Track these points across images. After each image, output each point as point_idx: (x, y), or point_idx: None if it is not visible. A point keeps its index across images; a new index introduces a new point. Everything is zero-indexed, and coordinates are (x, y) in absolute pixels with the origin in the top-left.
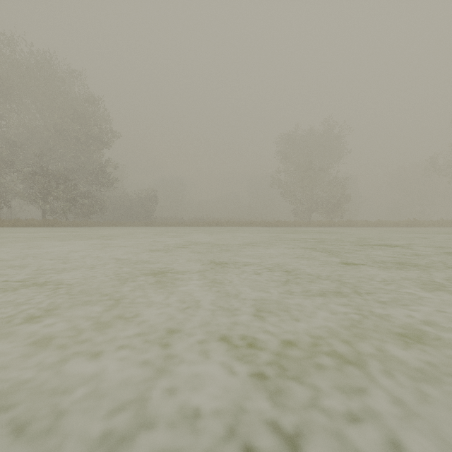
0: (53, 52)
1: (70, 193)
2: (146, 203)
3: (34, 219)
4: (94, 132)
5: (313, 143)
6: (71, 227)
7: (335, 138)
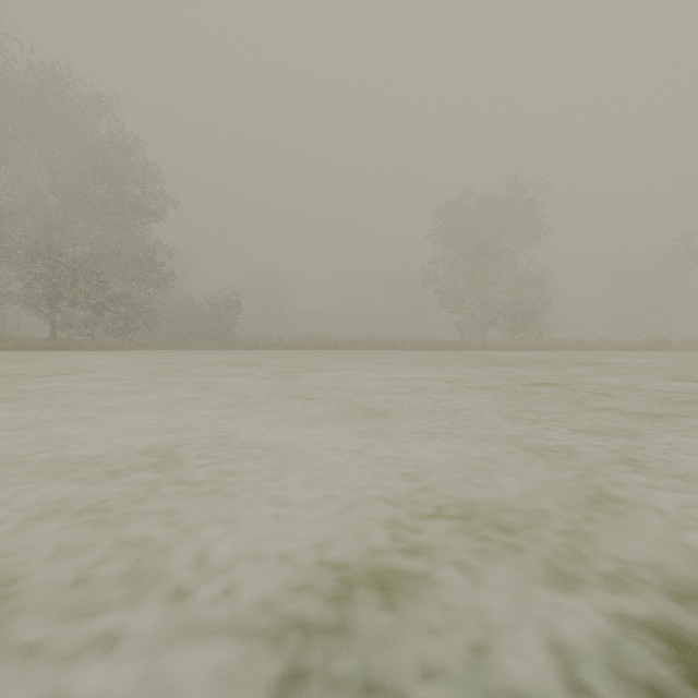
0: (67, 65)
1: (96, 295)
2: (222, 312)
3: (33, 338)
4: (134, 196)
5: (491, 215)
6: (97, 350)
7: (525, 207)
